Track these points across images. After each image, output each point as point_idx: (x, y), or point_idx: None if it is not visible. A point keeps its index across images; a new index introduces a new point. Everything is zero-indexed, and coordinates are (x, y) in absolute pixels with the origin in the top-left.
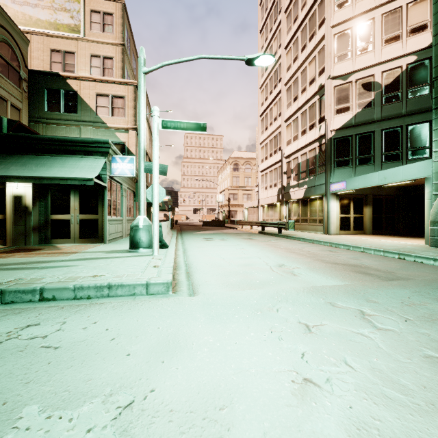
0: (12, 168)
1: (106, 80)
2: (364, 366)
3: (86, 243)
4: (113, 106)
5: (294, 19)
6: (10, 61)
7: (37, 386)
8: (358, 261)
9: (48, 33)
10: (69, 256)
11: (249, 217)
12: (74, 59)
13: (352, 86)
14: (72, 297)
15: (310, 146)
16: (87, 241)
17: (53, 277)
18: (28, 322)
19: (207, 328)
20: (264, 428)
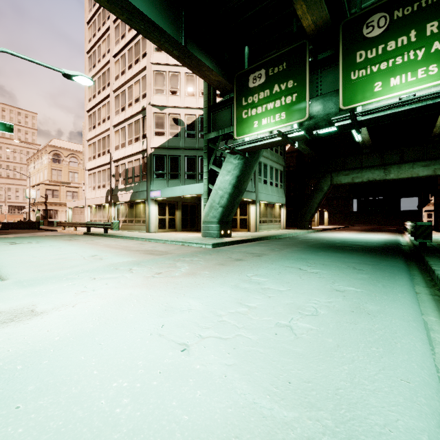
0: None
1: None
2: (114, 283)
3: None
4: None
5: (122, 35)
6: None
7: None
8: (154, 248)
9: None
10: None
11: (75, 218)
12: None
13: (166, 117)
14: None
15: (135, 156)
16: None
17: None
18: None
19: (21, 290)
20: (55, 304)
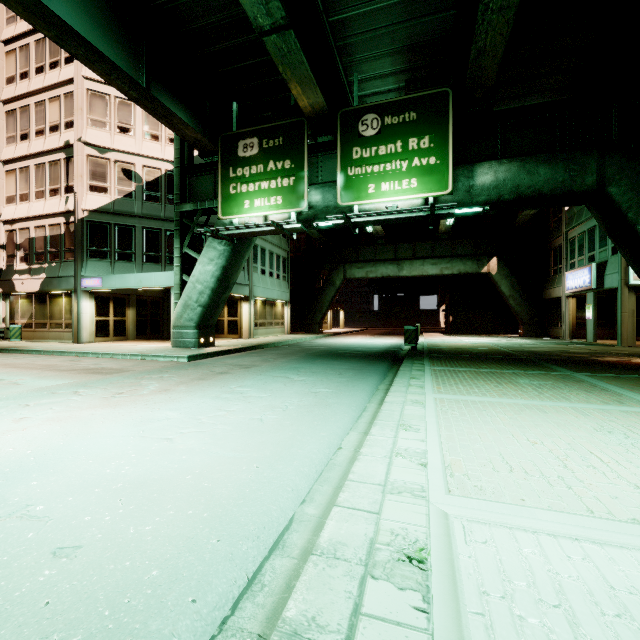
0: None
1: None
2: (63, 407)
3: None
4: None
5: None
6: None
7: None
8: (99, 365)
9: None
10: None
11: None
12: None
13: (110, 165)
14: None
15: (52, 218)
16: None
17: None
18: None
19: None
20: None
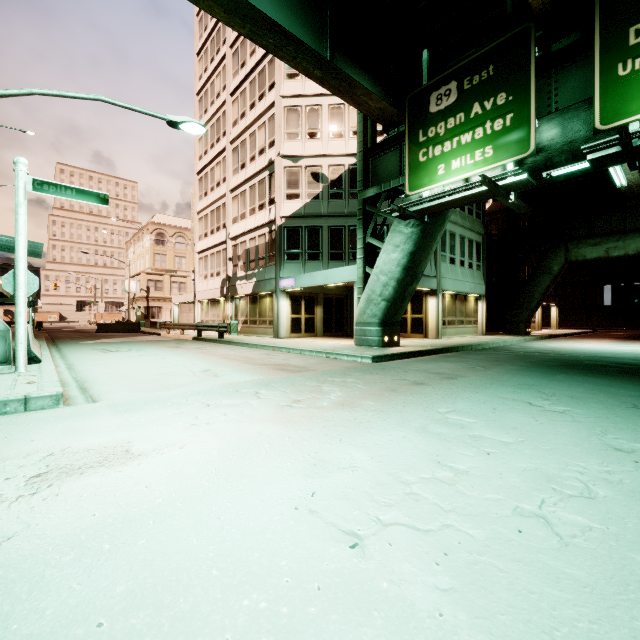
0: None
1: None
2: (235, 414)
3: None
4: None
5: (242, 63)
6: None
7: None
8: (287, 361)
9: None
10: None
11: (182, 318)
12: None
13: (302, 172)
14: None
15: (260, 230)
16: None
17: None
18: None
19: (114, 418)
20: (157, 442)
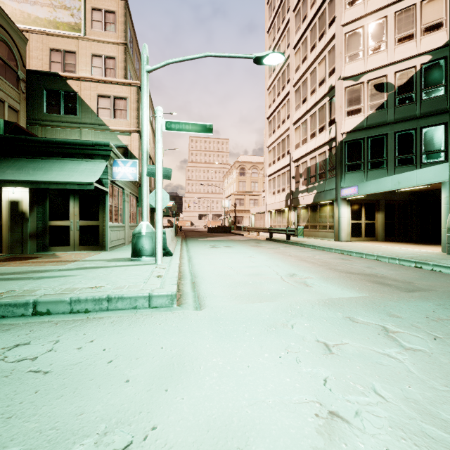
0: (8, 171)
1: (108, 80)
2: (396, 395)
3: (86, 251)
4: (115, 108)
5: (303, 18)
6: (7, 61)
7: (20, 422)
8: (374, 270)
9: (48, 32)
10: (67, 265)
11: (256, 224)
12: (75, 59)
13: (363, 87)
14: (69, 311)
15: (320, 149)
16: (87, 249)
17: (48, 289)
18: (17, 341)
19: (215, 348)
20: None
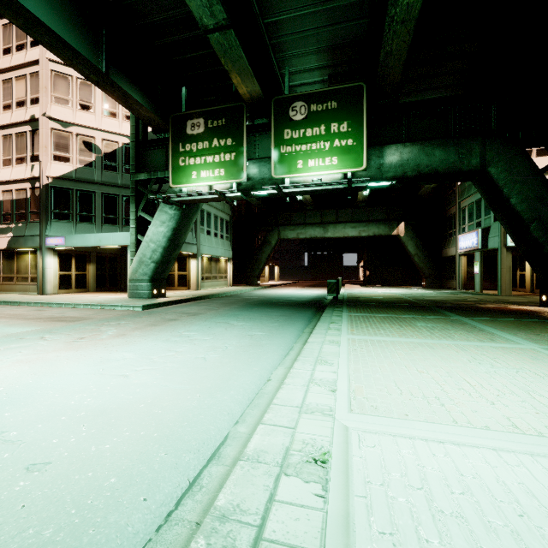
0: None
1: None
2: (30, 351)
3: None
4: None
5: None
6: None
7: None
8: (62, 314)
9: None
10: None
11: None
12: None
13: (73, 138)
14: None
15: (18, 184)
16: None
17: None
18: None
19: None
20: None
